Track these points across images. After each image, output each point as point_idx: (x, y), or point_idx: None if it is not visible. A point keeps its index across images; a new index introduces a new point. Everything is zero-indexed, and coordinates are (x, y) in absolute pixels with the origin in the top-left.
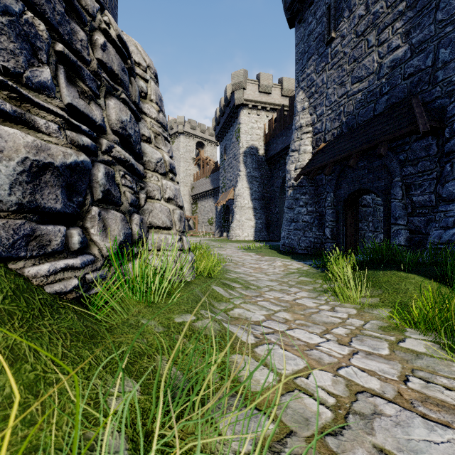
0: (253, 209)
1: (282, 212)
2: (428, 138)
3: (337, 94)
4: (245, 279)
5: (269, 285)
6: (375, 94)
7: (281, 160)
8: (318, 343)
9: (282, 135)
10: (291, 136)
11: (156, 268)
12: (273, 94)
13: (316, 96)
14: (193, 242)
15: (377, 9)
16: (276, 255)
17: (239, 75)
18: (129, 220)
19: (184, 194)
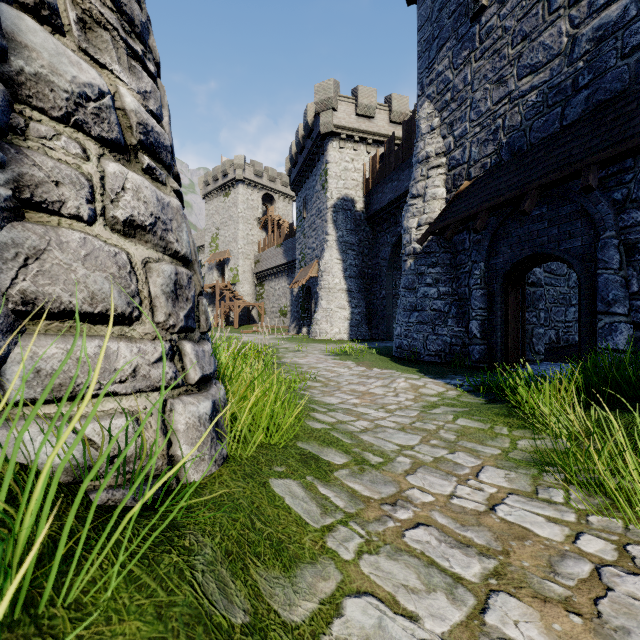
0: (347, 292)
1: (391, 297)
2: None
3: (491, 99)
4: (350, 427)
5: (403, 445)
6: (563, 90)
7: (389, 217)
8: None
9: (392, 179)
10: (405, 180)
11: None
12: (377, 120)
13: (454, 106)
14: (256, 342)
15: None
16: (390, 366)
17: (327, 87)
18: None
19: (244, 271)
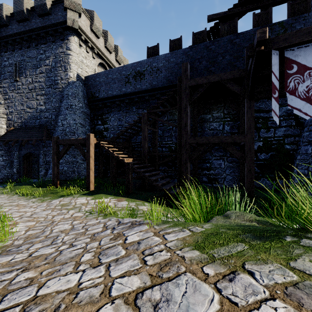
0: None
1: None
2: (50, 141)
3: (20, 107)
4: None
5: None
6: (35, 117)
7: None
8: None
9: None
10: None
11: None
12: None
13: (9, 101)
14: None
15: (36, 85)
16: None
17: None
18: None
19: None
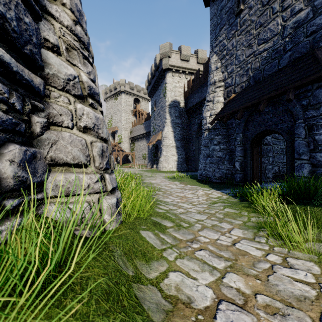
0: (176, 147)
1: (198, 150)
2: None
3: (245, 55)
4: (175, 211)
5: (199, 219)
6: (279, 51)
7: (197, 110)
8: None
9: (198, 92)
10: (204, 92)
11: (60, 222)
12: (191, 62)
13: (227, 57)
14: (131, 172)
15: None
16: (196, 184)
17: (166, 46)
18: None
19: (125, 136)
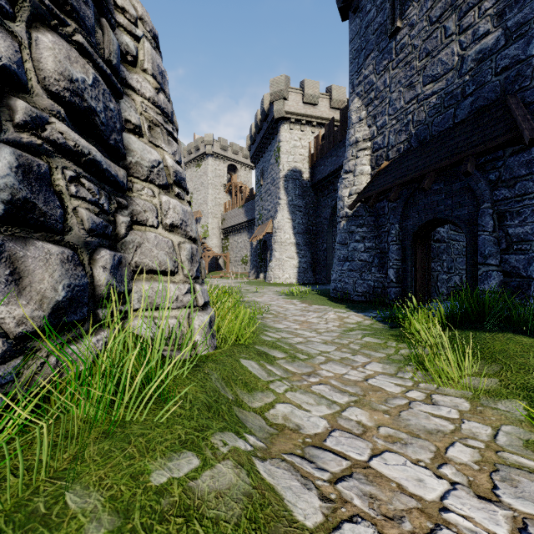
0: (296, 245)
1: (331, 249)
2: (530, 151)
3: (404, 99)
4: (290, 341)
5: (323, 351)
6: (455, 96)
7: (330, 185)
8: (439, 497)
9: (331, 155)
10: (342, 155)
11: (147, 339)
12: (320, 106)
13: (376, 103)
14: (223, 285)
15: None
16: (326, 303)
17: (279, 81)
18: (89, 259)
19: (213, 227)
